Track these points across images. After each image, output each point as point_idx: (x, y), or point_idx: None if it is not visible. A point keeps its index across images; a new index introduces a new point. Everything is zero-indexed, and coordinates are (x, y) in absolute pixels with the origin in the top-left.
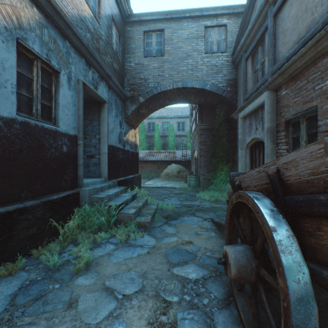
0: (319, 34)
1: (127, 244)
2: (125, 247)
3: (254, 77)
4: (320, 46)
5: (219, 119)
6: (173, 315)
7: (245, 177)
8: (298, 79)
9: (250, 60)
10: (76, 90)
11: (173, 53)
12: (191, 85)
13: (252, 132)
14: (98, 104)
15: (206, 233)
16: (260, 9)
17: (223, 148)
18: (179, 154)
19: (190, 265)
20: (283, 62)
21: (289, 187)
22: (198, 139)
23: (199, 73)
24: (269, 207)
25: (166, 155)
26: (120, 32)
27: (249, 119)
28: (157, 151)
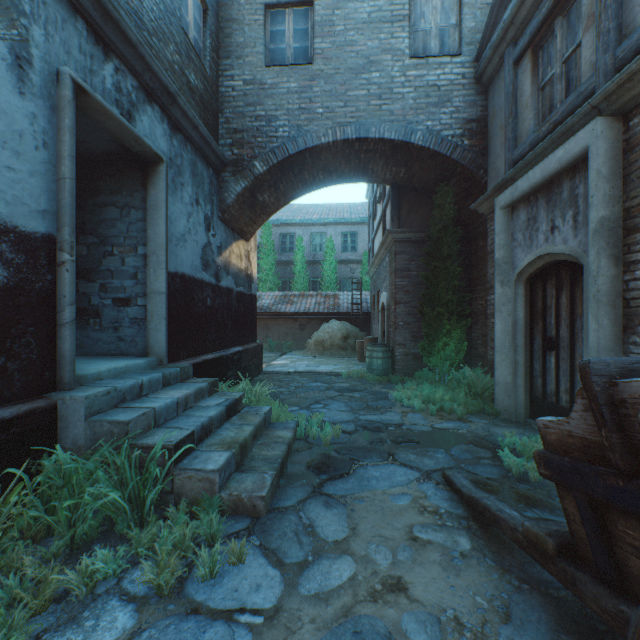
0: None
1: (181, 598)
2: (167, 626)
3: (539, 102)
4: None
5: (442, 216)
6: None
7: None
8: None
9: (528, 61)
10: (49, 103)
11: (335, 57)
12: (377, 132)
13: (540, 239)
14: (143, 166)
15: (442, 538)
16: None
17: (452, 283)
18: (345, 300)
19: None
20: None
21: None
22: (391, 265)
23: (397, 104)
24: None
25: (318, 302)
26: (207, 0)
27: (527, 207)
28: (299, 294)
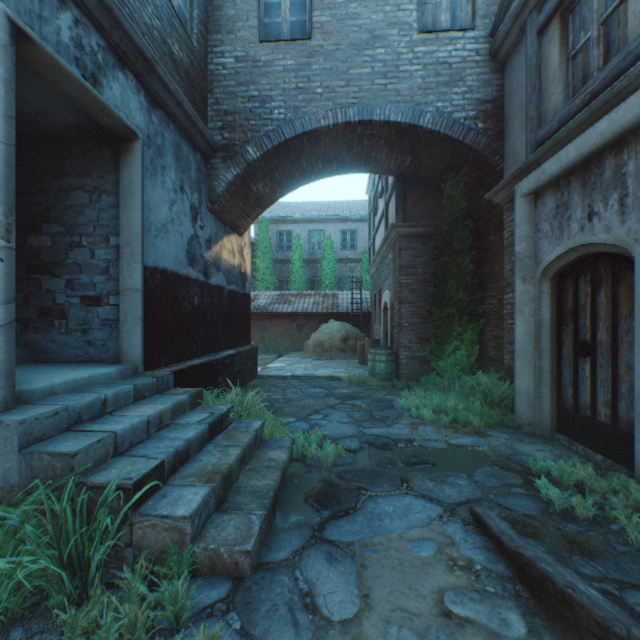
0: None
1: None
2: None
3: (570, 74)
4: None
5: (452, 208)
6: None
7: None
8: None
9: (556, 28)
10: None
11: (335, 31)
12: (382, 115)
13: (573, 228)
14: (115, 144)
15: (485, 614)
16: None
17: (463, 281)
18: (344, 299)
19: None
20: None
21: None
22: (394, 262)
23: (404, 84)
24: None
25: (316, 301)
26: None
27: (556, 192)
28: (296, 294)
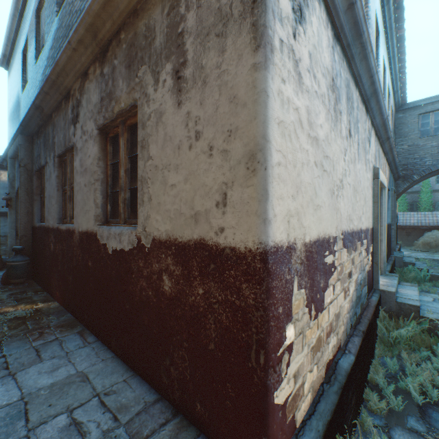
0: None
1: None
2: None
3: None
4: None
5: None
6: None
7: None
8: None
9: None
10: (390, 196)
11: None
12: None
13: None
14: None
15: None
16: None
17: None
18: None
19: None
20: None
21: None
22: None
23: None
24: None
25: (419, 219)
26: (394, 124)
27: None
28: (402, 214)
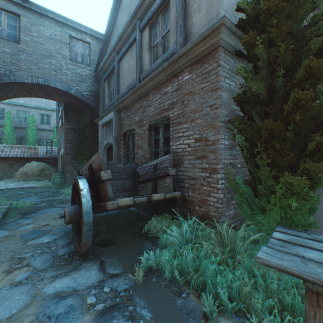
0: (132, 90)
1: None
2: None
3: (110, 96)
4: (134, 97)
5: (85, 122)
6: (27, 262)
7: (84, 169)
8: (128, 109)
9: (107, 82)
10: None
11: (33, 46)
12: (55, 85)
13: (108, 138)
14: None
15: None
16: (111, 51)
17: (88, 148)
18: (42, 150)
19: (45, 236)
20: (122, 96)
21: (95, 172)
22: (65, 137)
23: (64, 76)
24: (84, 182)
25: (23, 151)
26: None
27: (106, 127)
28: (8, 146)
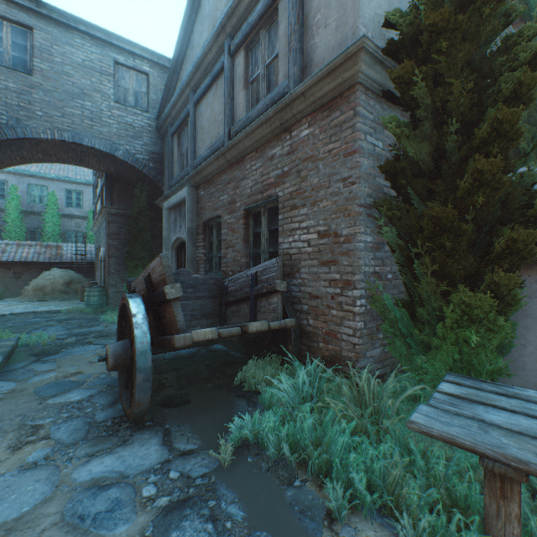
0: (218, 152)
1: None
2: None
3: (181, 162)
4: (221, 163)
5: (140, 204)
6: (46, 432)
7: (138, 282)
8: (211, 184)
9: (176, 139)
10: None
11: (54, 78)
12: (90, 143)
13: (178, 230)
14: None
15: None
16: (182, 87)
17: (146, 246)
18: (70, 251)
19: (74, 391)
20: (201, 161)
21: (156, 286)
22: (107, 229)
23: (106, 129)
24: (138, 302)
25: (38, 251)
26: None
27: (175, 212)
28: (13, 243)
